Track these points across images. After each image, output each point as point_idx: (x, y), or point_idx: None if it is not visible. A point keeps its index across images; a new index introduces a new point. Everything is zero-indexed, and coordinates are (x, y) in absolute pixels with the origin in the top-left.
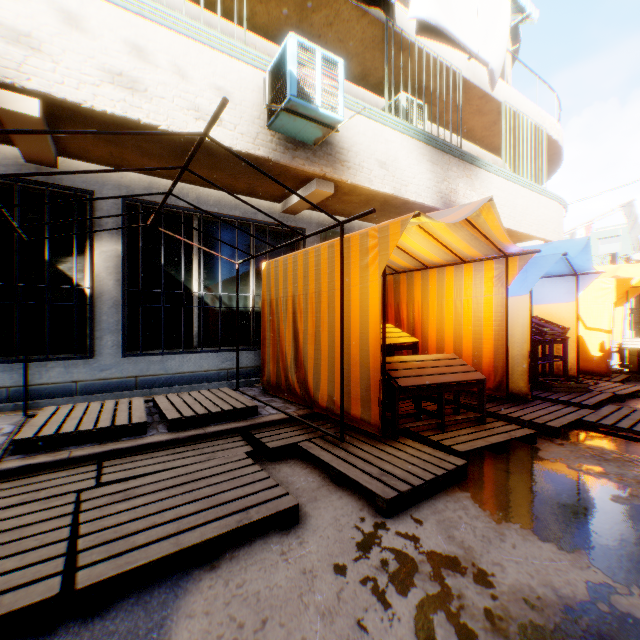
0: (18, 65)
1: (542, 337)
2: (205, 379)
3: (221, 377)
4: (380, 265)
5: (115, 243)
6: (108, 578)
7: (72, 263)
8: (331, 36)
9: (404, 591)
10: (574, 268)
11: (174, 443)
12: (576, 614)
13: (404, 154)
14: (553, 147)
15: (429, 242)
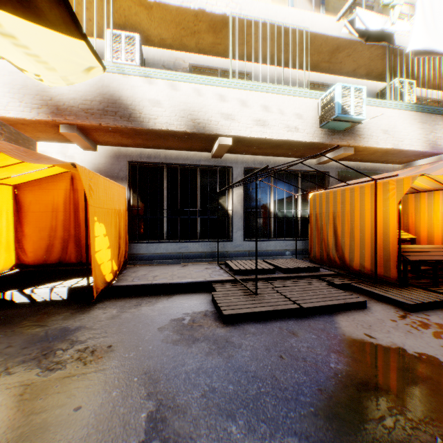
0: (228, 127)
1: None
2: (277, 254)
3: (285, 254)
4: (396, 198)
5: (240, 189)
6: (310, 307)
7: (223, 199)
8: (348, 60)
9: (425, 329)
10: None
11: (289, 278)
12: None
13: (400, 122)
14: None
15: (421, 178)
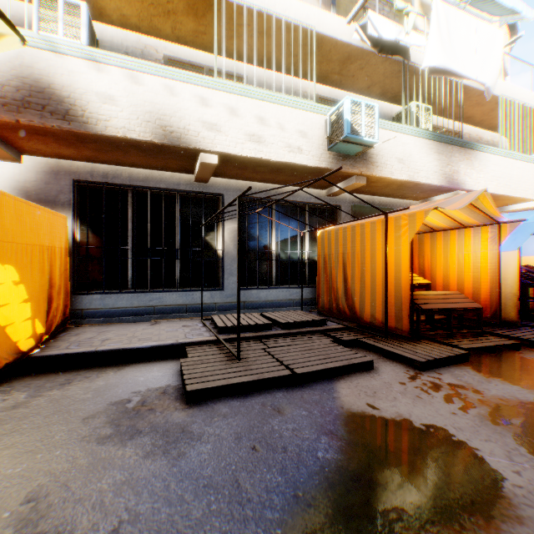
0: (212, 140)
1: (531, 281)
2: (280, 305)
3: (289, 304)
4: (409, 236)
5: (233, 223)
6: (306, 372)
7: (211, 236)
8: (361, 74)
9: (436, 391)
10: None
11: (289, 335)
12: (525, 404)
13: (416, 150)
14: None
15: (437, 215)
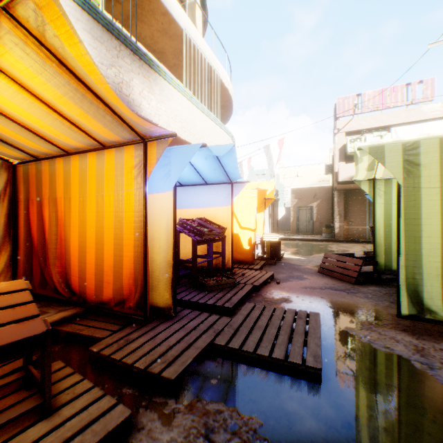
0: None
1: (202, 237)
2: None
3: None
4: None
5: None
6: None
7: None
8: None
9: None
10: (230, 176)
11: None
12: None
13: None
14: (226, 94)
15: (27, 99)
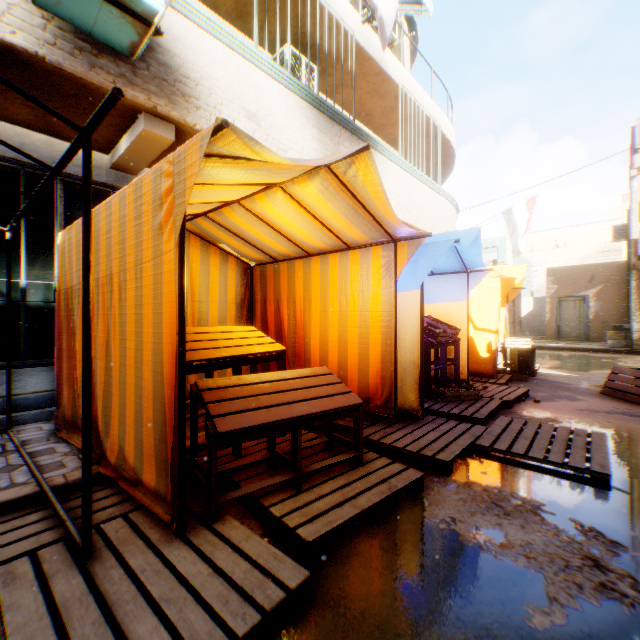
0: None
1: (435, 339)
2: None
3: None
4: (175, 223)
5: None
6: None
7: None
8: None
9: None
10: (466, 264)
11: None
12: None
13: (282, 111)
14: (447, 147)
15: (303, 217)
